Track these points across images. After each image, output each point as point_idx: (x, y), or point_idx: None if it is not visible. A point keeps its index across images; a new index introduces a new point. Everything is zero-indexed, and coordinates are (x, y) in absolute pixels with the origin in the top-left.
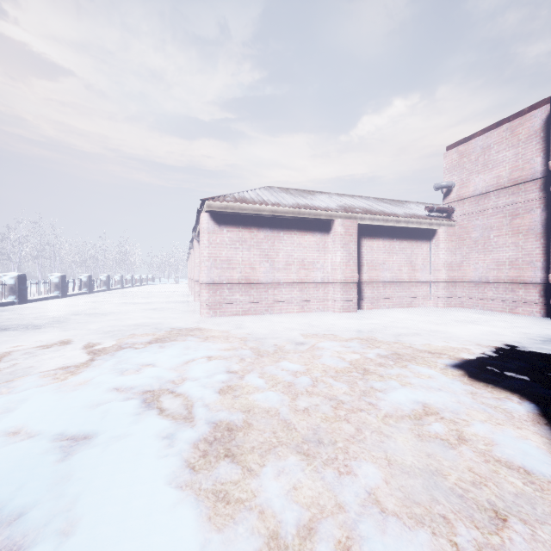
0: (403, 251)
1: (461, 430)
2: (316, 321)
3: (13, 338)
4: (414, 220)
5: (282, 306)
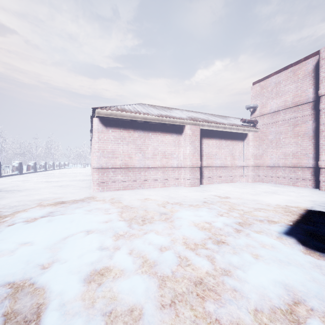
0: (227, 147)
1: None
2: (174, 194)
3: None
4: (234, 127)
5: (151, 183)
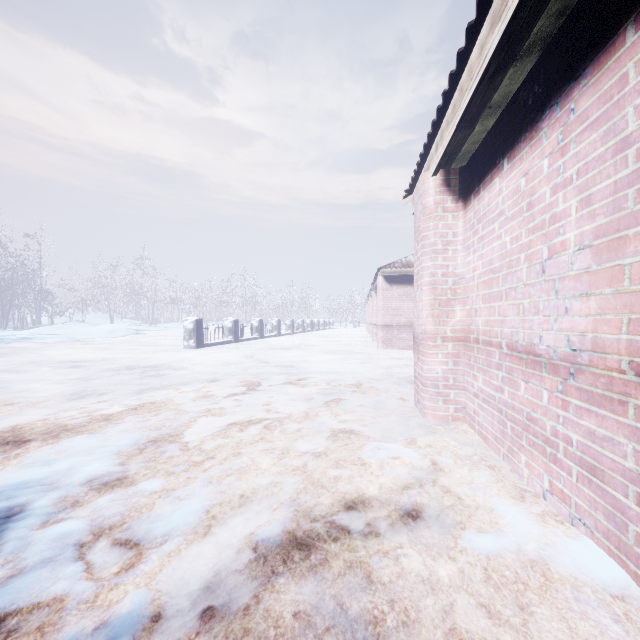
0: None
1: None
2: None
3: (283, 352)
4: None
5: None
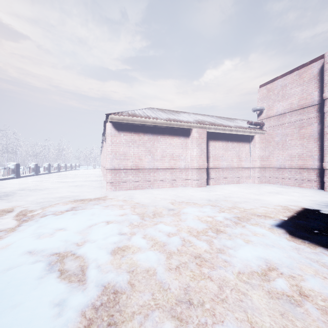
0: (234, 149)
1: (299, 286)
2: (181, 193)
3: None
4: (241, 130)
5: (159, 183)
